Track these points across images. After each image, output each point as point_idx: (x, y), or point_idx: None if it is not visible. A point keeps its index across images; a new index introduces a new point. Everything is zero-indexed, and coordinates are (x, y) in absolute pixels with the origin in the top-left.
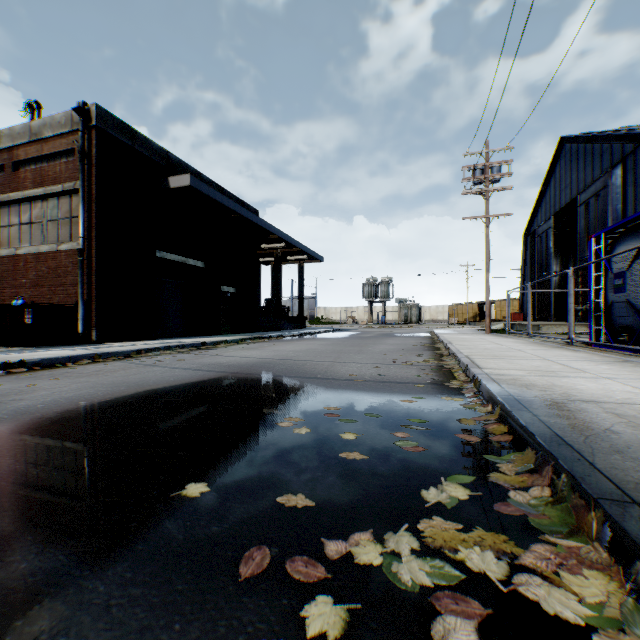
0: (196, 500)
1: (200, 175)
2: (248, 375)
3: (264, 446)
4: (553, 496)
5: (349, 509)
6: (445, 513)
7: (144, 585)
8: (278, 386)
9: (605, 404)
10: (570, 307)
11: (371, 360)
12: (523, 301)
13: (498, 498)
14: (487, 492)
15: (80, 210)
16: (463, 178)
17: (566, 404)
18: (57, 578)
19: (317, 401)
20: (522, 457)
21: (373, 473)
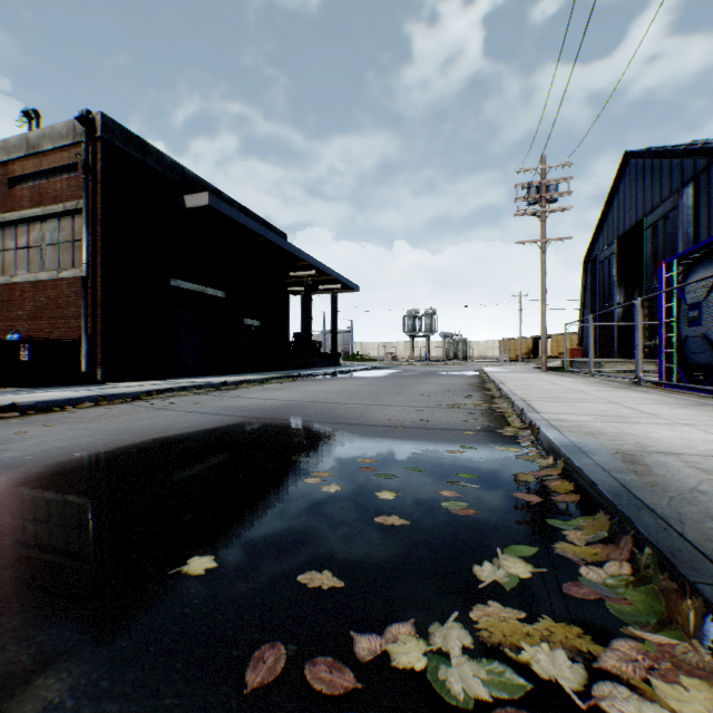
0: (199, 579)
1: (220, 194)
2: (272, 420)
3: (286, 508)
4: (634, 574)
5: (386, 591)
6: (503, 596)
7: (123, 698)
8: (306, 433)
9: (687, 457)
10: (638, 342)
11: (413, 403)
12: (582, 335)
13: (567, 575)
14: (553, 567)
15: (83, 232)
16: (516, 197)
17: (641, 457)
18: (14, 688)
19: (350, 452)
20: (593, 522)
21: (415, 542)
